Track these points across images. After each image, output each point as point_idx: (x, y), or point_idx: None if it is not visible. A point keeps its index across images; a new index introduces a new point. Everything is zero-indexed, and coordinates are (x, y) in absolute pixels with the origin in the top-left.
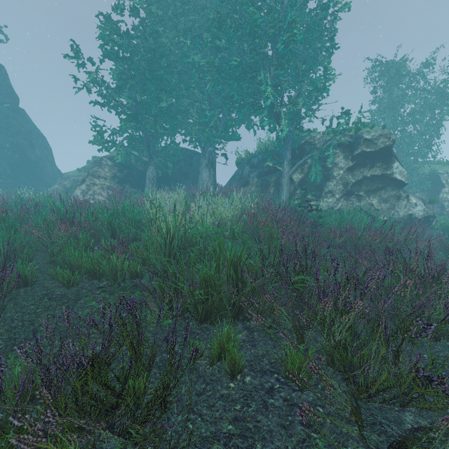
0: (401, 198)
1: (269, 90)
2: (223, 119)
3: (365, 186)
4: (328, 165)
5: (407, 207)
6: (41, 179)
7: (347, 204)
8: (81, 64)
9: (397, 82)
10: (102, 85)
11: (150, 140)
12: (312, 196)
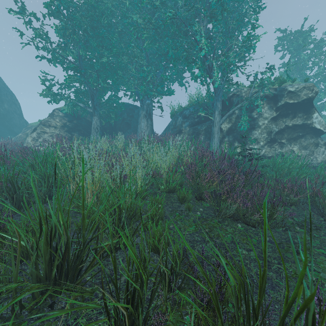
0: (319, 145)
1: (203, 41)
2: (159, 75)
3: (286, 134)
4: (254, 115)
5: (325, 153)
6: (9, 129)
7: (270, 150)
8: (28, 21)
9: (303, 48)
10: (46, 39)
11: (94, 93)
12: (239, 143)
